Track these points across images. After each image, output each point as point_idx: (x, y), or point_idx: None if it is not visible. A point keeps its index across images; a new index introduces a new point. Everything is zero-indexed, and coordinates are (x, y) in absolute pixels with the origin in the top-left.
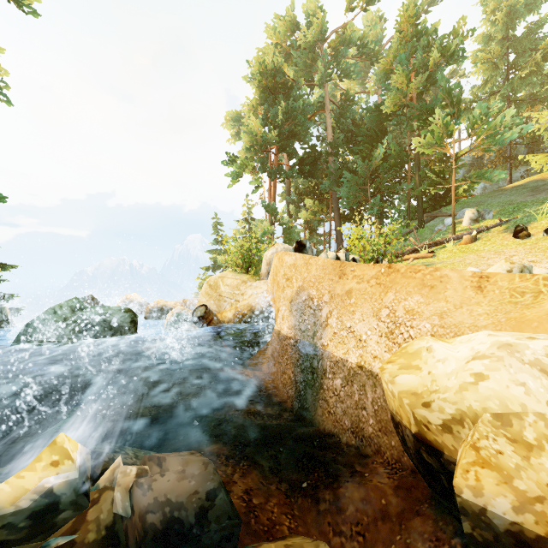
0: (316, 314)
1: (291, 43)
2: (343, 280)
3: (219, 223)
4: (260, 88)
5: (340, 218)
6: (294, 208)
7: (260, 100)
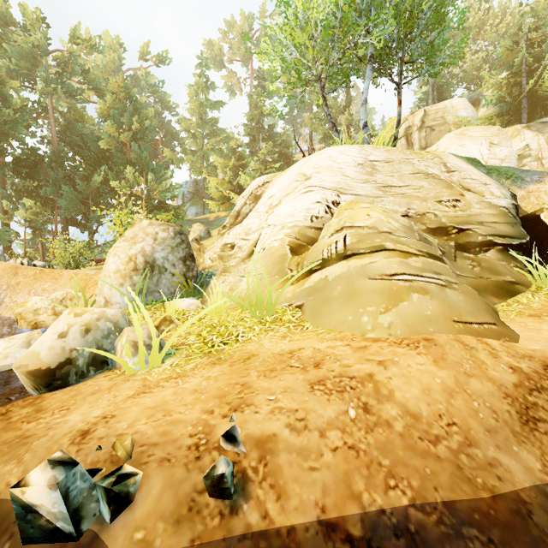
0: None
1: (4, 32)
2: (17, 277)
3: None
4: None
5: (67, 223)
6: (10, 204)
7: None
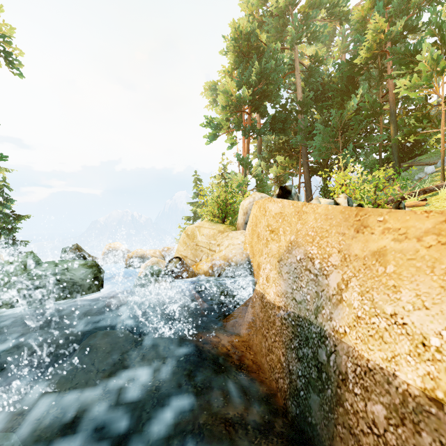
0: (319, 281)
1: (263, 13)
2: (364, 235)
3: (199, 179)
4: (235, 53)
5: (309, 171)
6: (265, 164)
7: (235, 65)
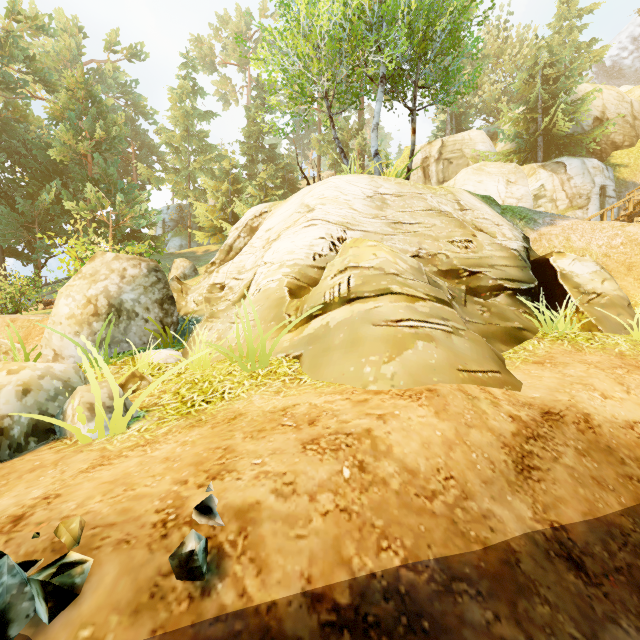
0: None
1: None
2: None
3: None
4: None
5: (3, 253)
6: None
7: None
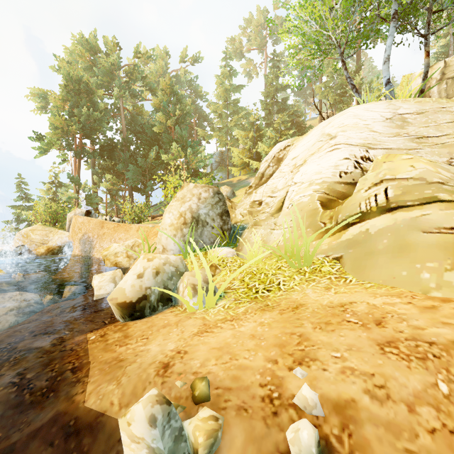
0: (91, 243)
1: (94, 59)
2: (103, 229)
3: (24, 183)
4: (66, 90)
5: (132, 189)
6: (97, 178)
7: (67, 98)
